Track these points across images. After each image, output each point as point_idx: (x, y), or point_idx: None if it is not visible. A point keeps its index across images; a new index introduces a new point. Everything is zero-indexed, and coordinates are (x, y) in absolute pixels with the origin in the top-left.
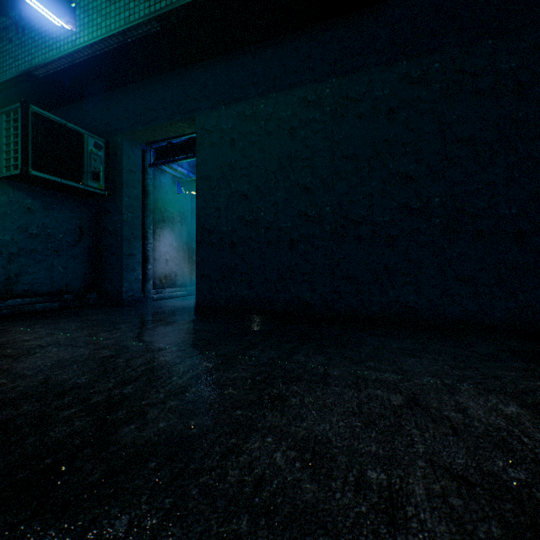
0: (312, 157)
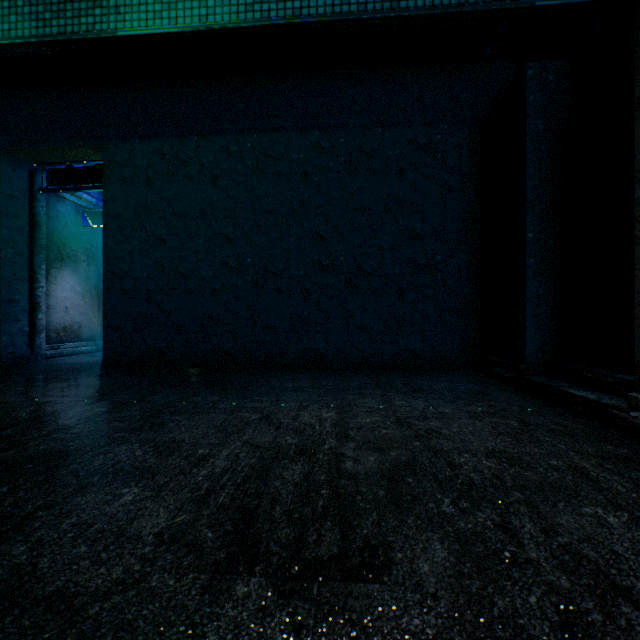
0: (234, 208)
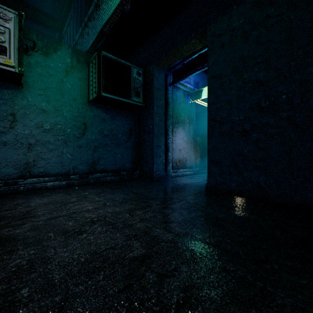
0: None
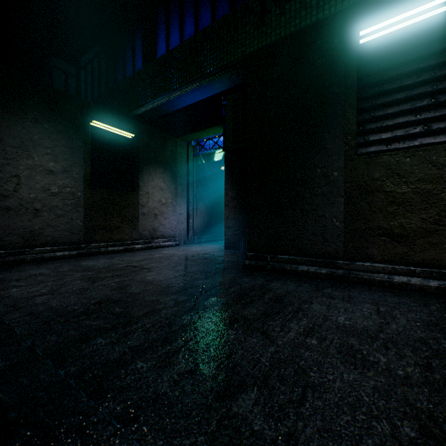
0: None
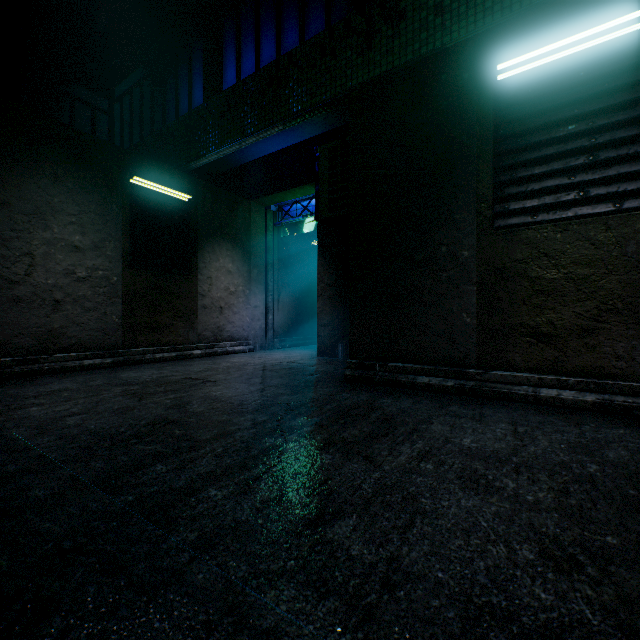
0: None
